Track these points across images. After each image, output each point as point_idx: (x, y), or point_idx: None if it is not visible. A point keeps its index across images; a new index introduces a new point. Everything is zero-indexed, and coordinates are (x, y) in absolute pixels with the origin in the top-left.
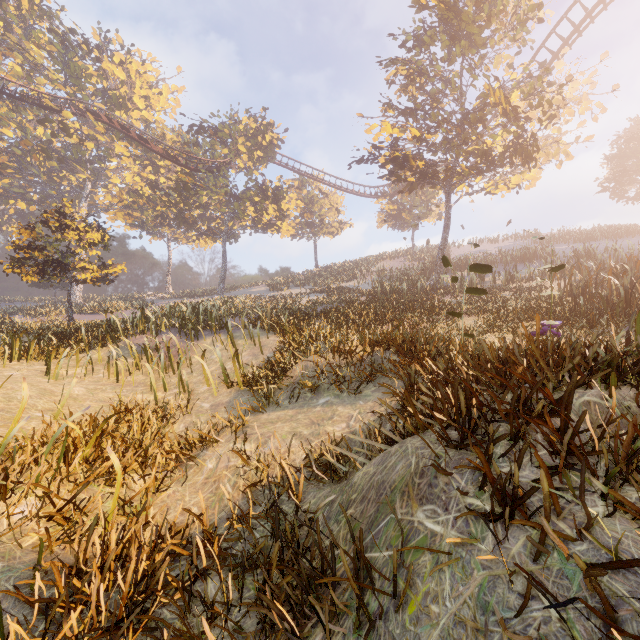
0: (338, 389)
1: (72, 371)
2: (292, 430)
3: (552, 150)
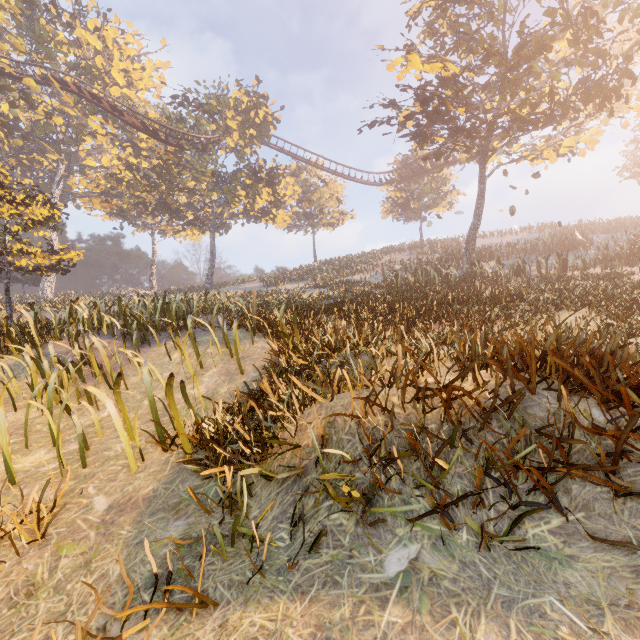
0: (442, 517)
1: None
2: None
3: (636, 91)
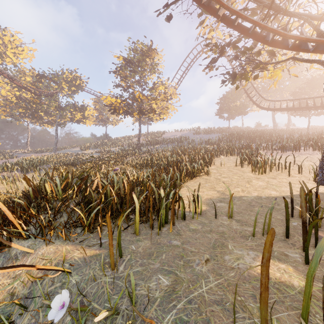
0: None
1: None
2: None
3: (163, 111)
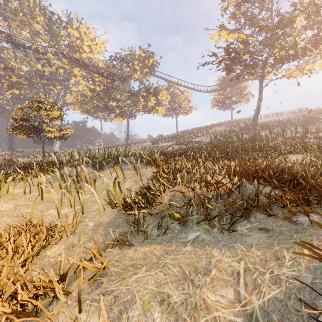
0: (208, 223)
1: (19, 190)
2: (157, 289)
3: None
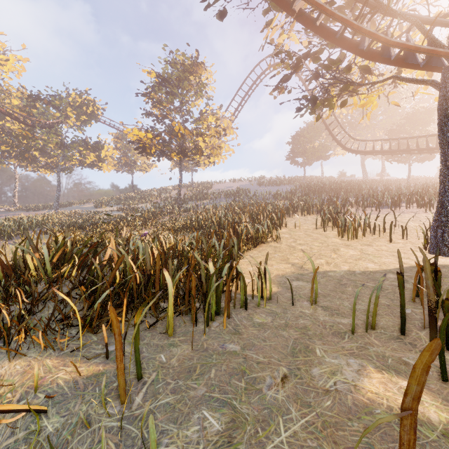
0: None
1: None
2: None
3: (214, 151)
